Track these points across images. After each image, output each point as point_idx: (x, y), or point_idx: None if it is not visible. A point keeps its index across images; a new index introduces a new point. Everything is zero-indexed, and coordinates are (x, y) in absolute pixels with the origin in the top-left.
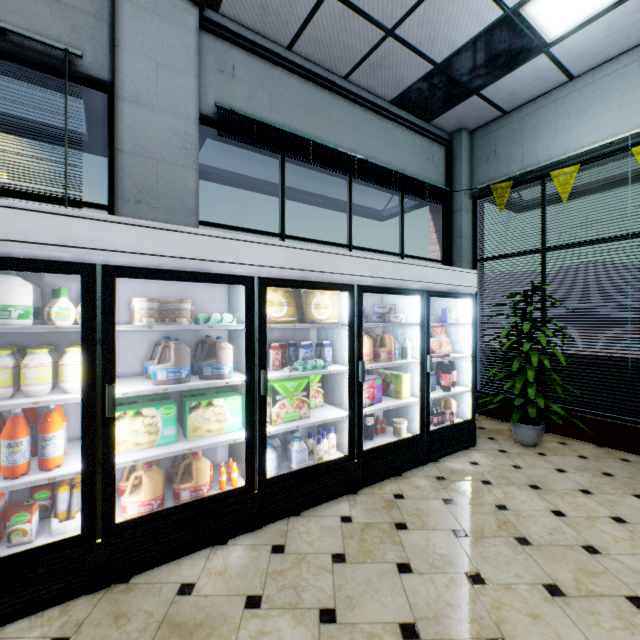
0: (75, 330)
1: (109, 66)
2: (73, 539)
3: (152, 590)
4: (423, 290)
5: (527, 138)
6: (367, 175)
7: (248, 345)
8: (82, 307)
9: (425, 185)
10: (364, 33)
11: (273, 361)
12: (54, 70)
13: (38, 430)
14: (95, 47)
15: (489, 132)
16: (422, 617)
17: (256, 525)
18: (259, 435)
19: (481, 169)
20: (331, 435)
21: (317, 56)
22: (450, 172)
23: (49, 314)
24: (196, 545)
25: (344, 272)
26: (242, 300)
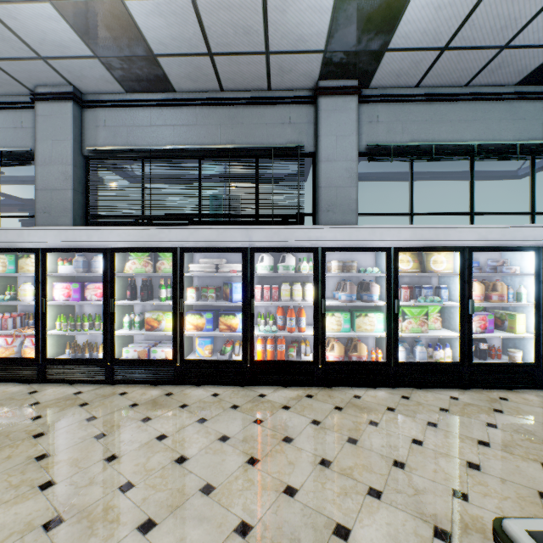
0: (311, 275)
1: (313, 144)
2: (311, 362)
3: (342, 393)
4: (538, 246)
5: None
6: (489, 153)
7: (387, 285)
8: (314, 265)
9: None
10: (479, 56)
11: (403, 296)
12: (291, 155)
13: (298, 315)
14: (308, 138)
15: None
16: (495, 442)
17: (392, 385)
18: (394, 335)
19: None
20: (446, 349)
21: (439, 83)
22: None
23: (298, 268)
24: (360, 384)
25: (455, 239)
26: (383, 260)
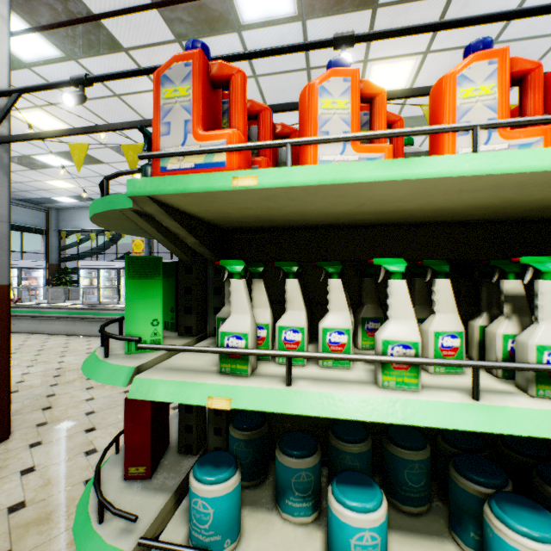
0: None
1: None
2: None
3: None
4: (20, 267)
5: (73, 219)
6: None
7: None
8: None
9: (33, 228)
10: None
11: None
12: None
13: None
14: None
15: (63, 212)
16: None
17: None
18: None
19: (61, 223)
20: None
21: None
22: (49, 222)
23: None
24: None
25: None
26: None
